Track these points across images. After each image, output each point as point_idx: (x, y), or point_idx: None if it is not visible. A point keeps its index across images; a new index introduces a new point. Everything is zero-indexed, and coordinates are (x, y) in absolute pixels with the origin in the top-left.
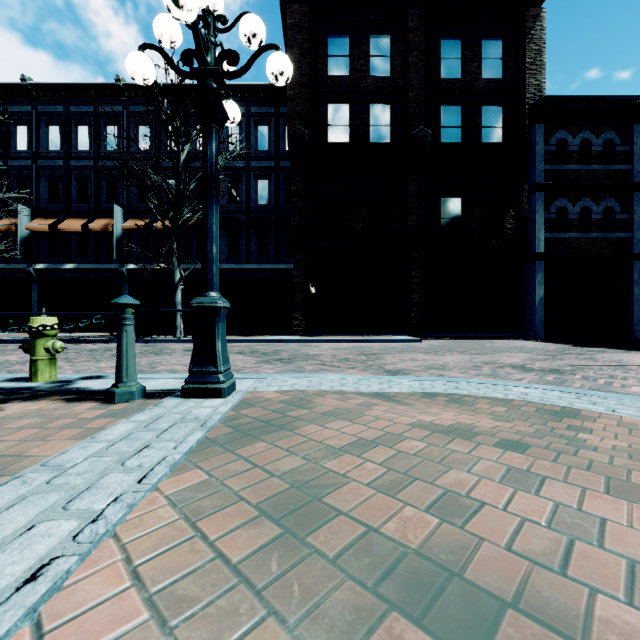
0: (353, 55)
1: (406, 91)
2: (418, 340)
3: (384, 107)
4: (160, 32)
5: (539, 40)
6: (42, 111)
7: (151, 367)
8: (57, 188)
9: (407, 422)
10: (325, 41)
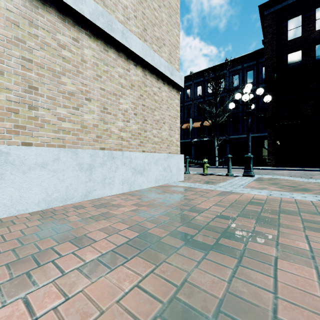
0: (304, 24)
1: None
2: None
3: None
4: (236, 98)
5: None
6: None
7: None
8: None
9: (303, 182)
10: (286, 25)
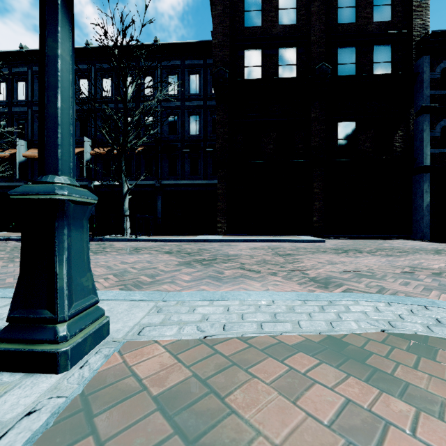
0: (265, 9)
1: (309, 35)
2: (322, 240)
3: (290, 50)
4: None
5: None
6: (35, 70)
7: None
8: None
9: None
10: None
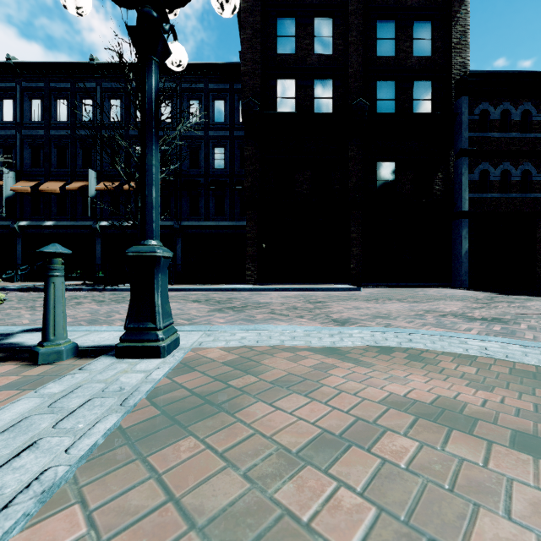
0: (299, 35)
1: (346, 67)
2: (358, 288)
3: (327, 82)
4: None
5: (464, 22)
6: (25, 87)
7: (107, 316)
8: (39, 154)
9: (375, 395)
10: (274, 23)
